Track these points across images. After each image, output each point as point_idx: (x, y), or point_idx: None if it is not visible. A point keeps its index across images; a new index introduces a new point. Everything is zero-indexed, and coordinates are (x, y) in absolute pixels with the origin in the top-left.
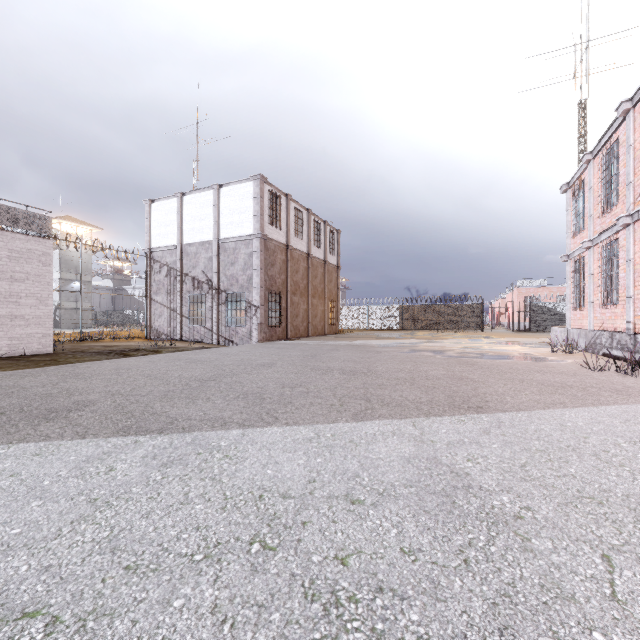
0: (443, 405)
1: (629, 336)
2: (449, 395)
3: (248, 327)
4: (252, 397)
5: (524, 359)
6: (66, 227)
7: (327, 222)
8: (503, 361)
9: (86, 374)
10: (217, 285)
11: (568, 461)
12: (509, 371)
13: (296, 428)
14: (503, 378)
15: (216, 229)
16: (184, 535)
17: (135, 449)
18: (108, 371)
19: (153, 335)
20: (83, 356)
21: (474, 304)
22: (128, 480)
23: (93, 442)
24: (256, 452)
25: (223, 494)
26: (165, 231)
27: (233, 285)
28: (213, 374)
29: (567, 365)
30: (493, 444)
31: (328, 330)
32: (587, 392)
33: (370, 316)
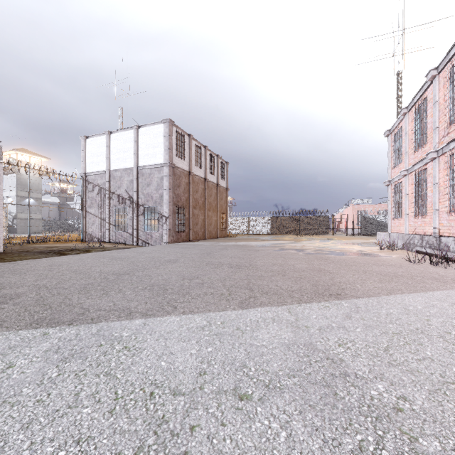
0: (310, 293)
1: (435, 238)
2: (313, 284)
3: (160, 232)
4: (157, 288)
5: (362, 255)
6: (21, 157)
7: (219, 156)
8: (347, 256)
9: (23, 270)
10: (136, 201)
11: (422, 343)
12: (354, 264)
13: (191, 316)
14: (351, 270)
15: (136, 159)
16: (61, 452)
17: (41, 342)
18: (42, 267)
19: (87, 238)
20: (26, 255)
21: (322, 216)
22: (22, 379)
23: (3, 335)
24: (153, 342)
25: (114, 393)
26: (97, 160)
27: (149, 201)
28: (128, 269)
29: (393, 259)
30: (356, 328)
31: (220, 234)
32: (415, 280)
33: (250, 224)
